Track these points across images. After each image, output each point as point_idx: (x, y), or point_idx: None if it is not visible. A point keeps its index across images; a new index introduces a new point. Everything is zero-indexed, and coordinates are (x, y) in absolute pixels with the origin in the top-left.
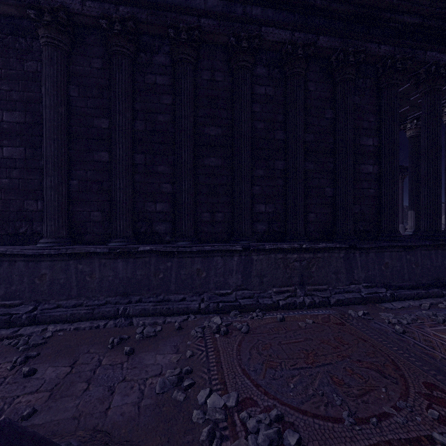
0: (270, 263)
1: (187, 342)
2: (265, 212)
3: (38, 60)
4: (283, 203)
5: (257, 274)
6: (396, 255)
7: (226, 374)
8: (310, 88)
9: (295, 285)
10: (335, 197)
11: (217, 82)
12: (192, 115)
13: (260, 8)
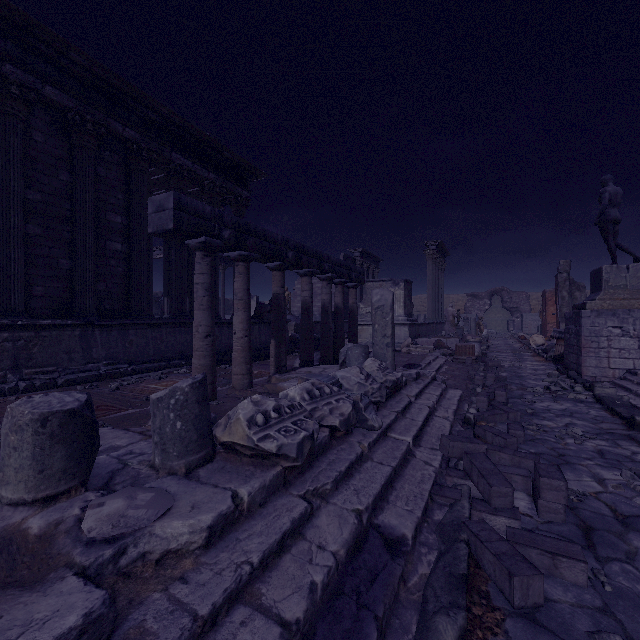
0: None
1: None
2: None
3: None
4: None
5: None
6: (142, 332)
7: None
8: (36, 137)
9: (6, 370)
10: (74, 271)
11: None
12: None
13: None
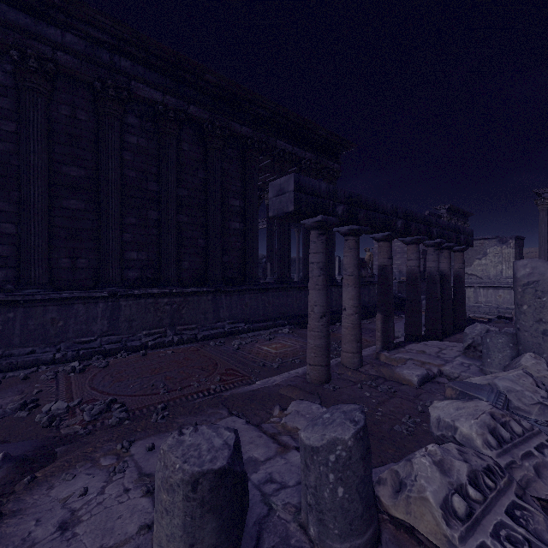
0: (140, 308)
1: (35, 385)
2: (138, 259)
3: None
4: (157, 252)
5: (126, 319)
6: (254, 296)
7: (75, 393)
8: (184, 147)
9: (166, 326)
10: (207, 248)
11: (79, 120)
12: (45, 151)
13: (130, 61)
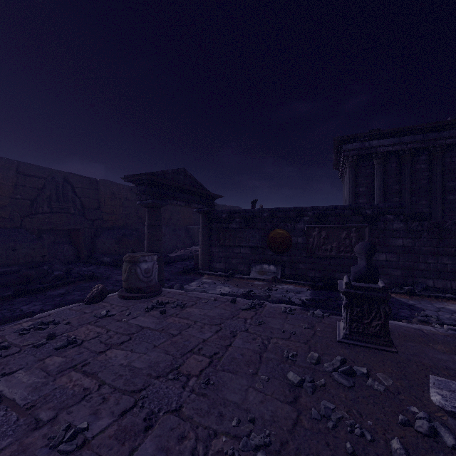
0: None
1: None
2: None
3: (371, 168)
4: None
5: None
6: None
7: None
8: None
9: None
10: None
11: (453, 162)
12: (441, 179)
13: None
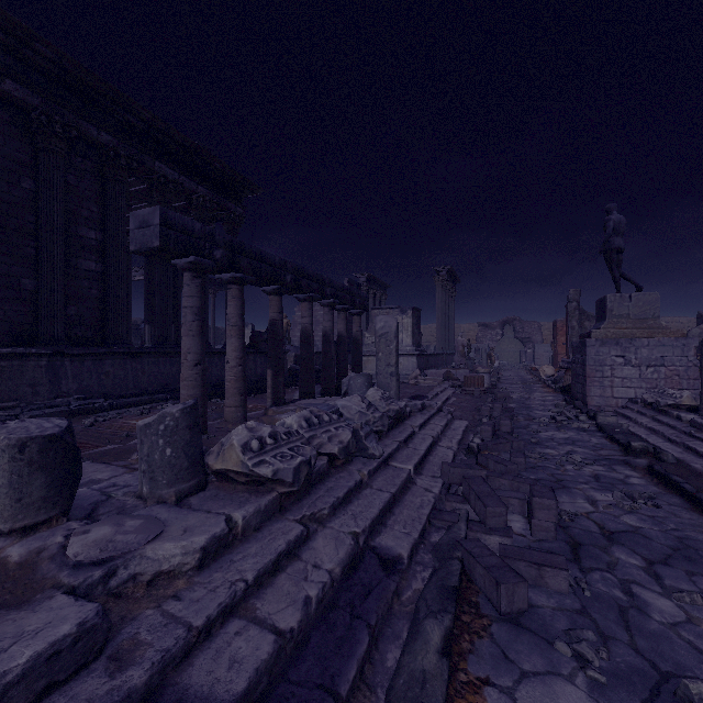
0: None
1: None
2: None
3: None
4: None
5: None
6: (120, 363)
7: None
8: None
9: None
10: (39, 292)
11: None
12: None
13: None
